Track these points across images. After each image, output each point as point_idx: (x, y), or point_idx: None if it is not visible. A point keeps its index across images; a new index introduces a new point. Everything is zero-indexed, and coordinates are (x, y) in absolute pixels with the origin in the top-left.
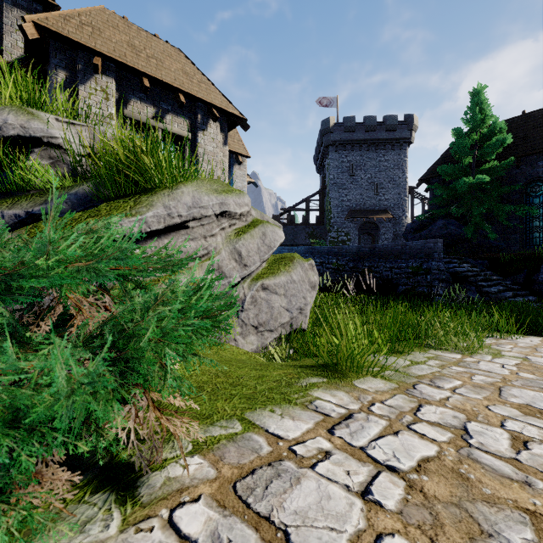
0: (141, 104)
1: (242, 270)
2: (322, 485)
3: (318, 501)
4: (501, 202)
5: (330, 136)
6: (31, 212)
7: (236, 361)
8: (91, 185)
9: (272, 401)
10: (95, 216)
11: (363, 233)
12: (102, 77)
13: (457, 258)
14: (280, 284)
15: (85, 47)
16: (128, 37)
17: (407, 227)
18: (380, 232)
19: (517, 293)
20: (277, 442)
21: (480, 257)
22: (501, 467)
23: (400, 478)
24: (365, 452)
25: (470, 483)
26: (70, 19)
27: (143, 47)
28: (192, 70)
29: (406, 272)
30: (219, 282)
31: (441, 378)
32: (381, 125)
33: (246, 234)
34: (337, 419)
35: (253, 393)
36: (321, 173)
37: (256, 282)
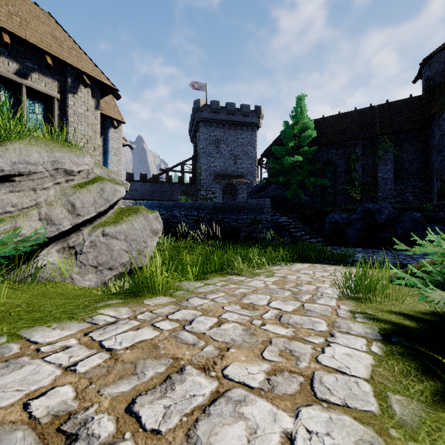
0: (1, 58)
1: (74, 219)
2: (40, 367)
3: (25, 376)
4: (310, 175)
5: (200, 114)
6: None
7: (54, 295)
8: None
9: (57, 320)
10: None
11: (226, 193)
12: None
13: (280, 212)
14: (121, 231)
15: None
16: None
17: (252, 189)
18: (238, 192)
19: (312, 236)
20: (29, 346)
21: (295, 212)
22: (188, 339)
23: (109, 354)
24: (100, 343)
25: (157, 349)
26: None
27: (5, 3)
28: (62, 36)
29: (246, 222)
30: (46, 228)
31: (214, 293)
32: (238, 111)
33: (83, 189)
34: (101, 325)
35: (44, 316)
36: (194, 143)
37: (97, 229)
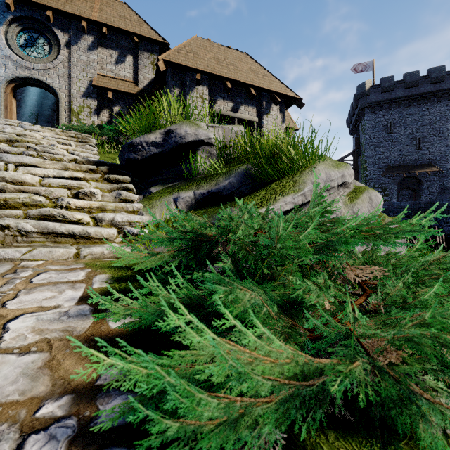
0: (223, 102)
1: None
2: None
3: None
4: None
5: (366, 98)
6: (211, 191)
7: None
8: (242, 169)
9: None
10: (275, 193)
11: (402, 188)
12: (200, 87)
13: None
14: None
15: (191, 69)
16: (213, 54)
17: None
18: (423, 186)
19: None
20: None
21: None
22: None
23: None
24: None
25: None
26: (180, 51)
27: (223, 59)
28: (256, 68)
29: None
30: None
31: None
32: (424, 79)
33: (358, 199)
34: None
35: None
36: (354, 134)
37: None
